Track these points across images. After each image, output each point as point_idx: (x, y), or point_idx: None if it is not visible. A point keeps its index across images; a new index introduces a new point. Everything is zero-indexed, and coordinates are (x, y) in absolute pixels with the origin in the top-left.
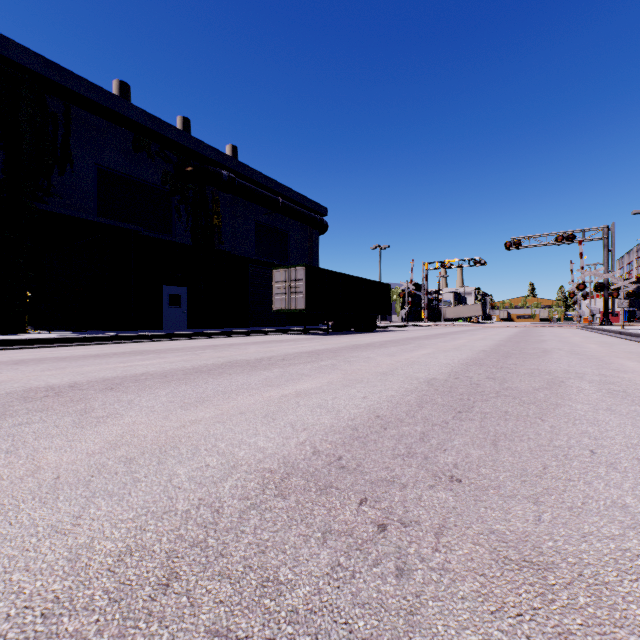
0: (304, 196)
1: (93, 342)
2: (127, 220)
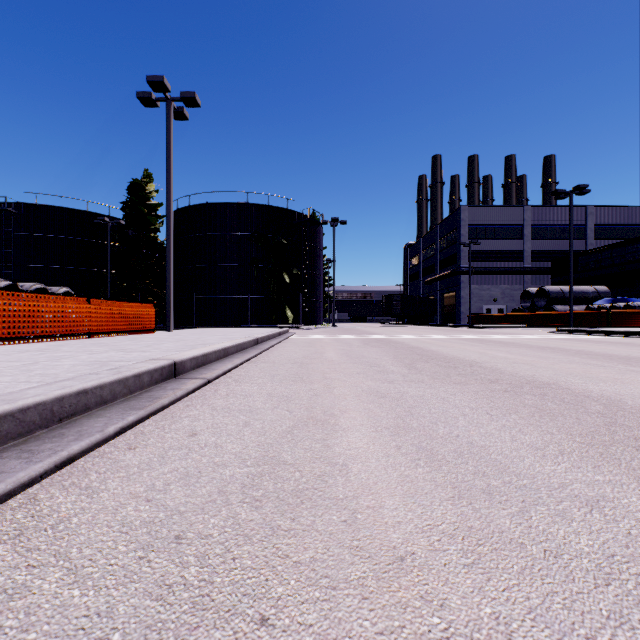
0: None
1: None
2: None
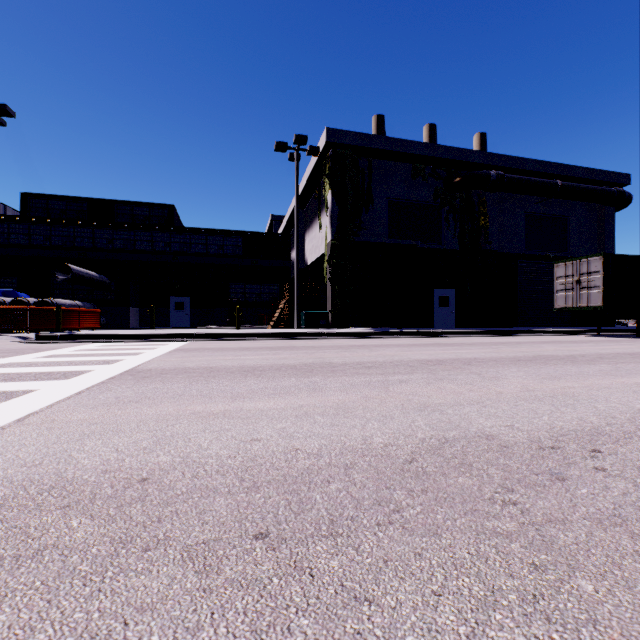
0: (592, 169)
1: (396, 336)
2: (407, 237)
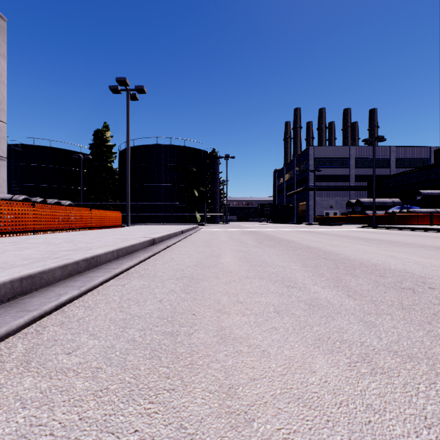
0: None
1: None
2: None
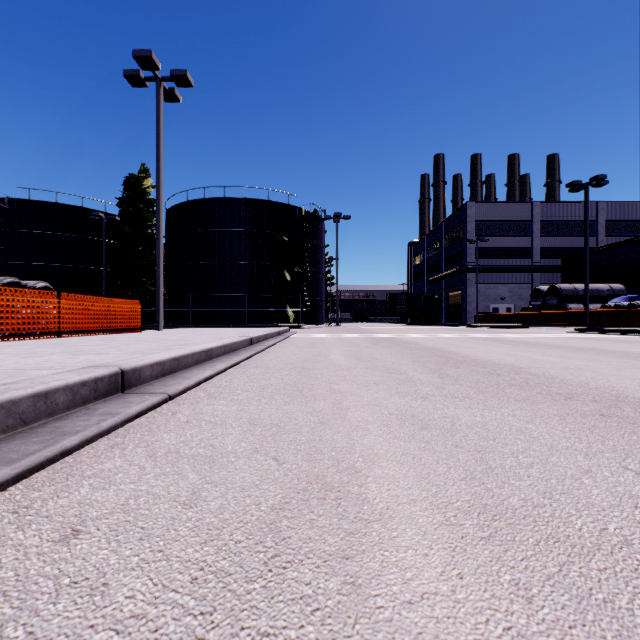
0: None
1: None
2: None
